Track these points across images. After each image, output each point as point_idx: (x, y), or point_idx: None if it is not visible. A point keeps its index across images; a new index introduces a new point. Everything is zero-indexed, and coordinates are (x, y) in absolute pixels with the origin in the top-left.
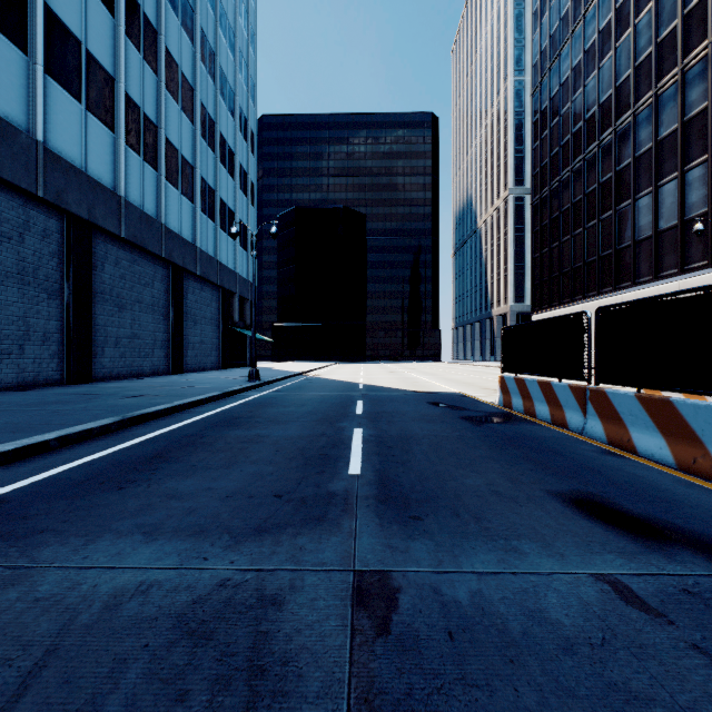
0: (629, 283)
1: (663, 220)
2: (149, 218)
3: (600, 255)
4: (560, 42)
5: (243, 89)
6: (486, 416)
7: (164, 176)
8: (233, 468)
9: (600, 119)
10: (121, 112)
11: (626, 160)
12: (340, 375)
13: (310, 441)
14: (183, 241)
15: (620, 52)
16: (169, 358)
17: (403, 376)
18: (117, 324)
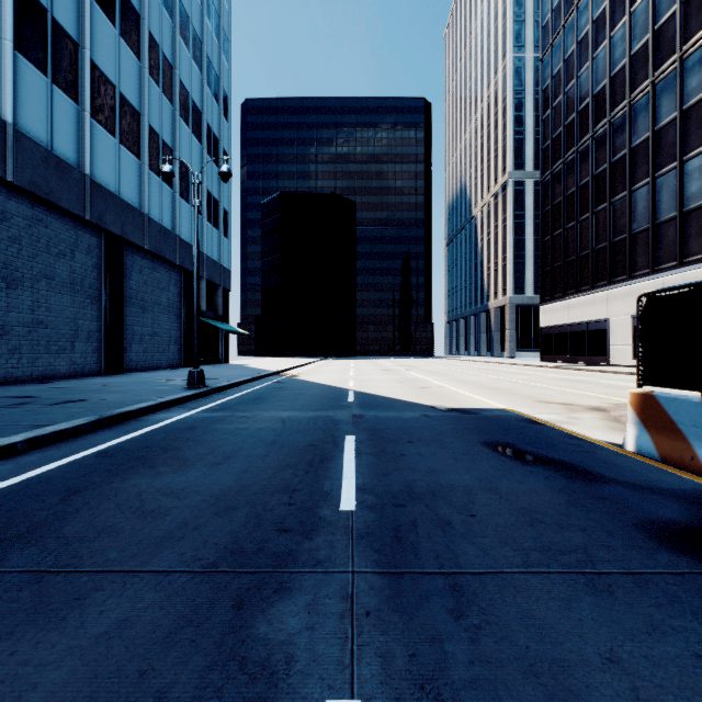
0: (673, 263)
1: None
2: (62, 163)
3: (631, 232)
4: None
5: (213, 40)
6: None
7: (88, 111)
8: None
9: (631, 73)
10: (7, 2)
11: (670, 116)
12: (325, 375)
13: None
14: (121, 204)
15: None
16: (101, 354)
17: (404, 377)
18: (4, 305)
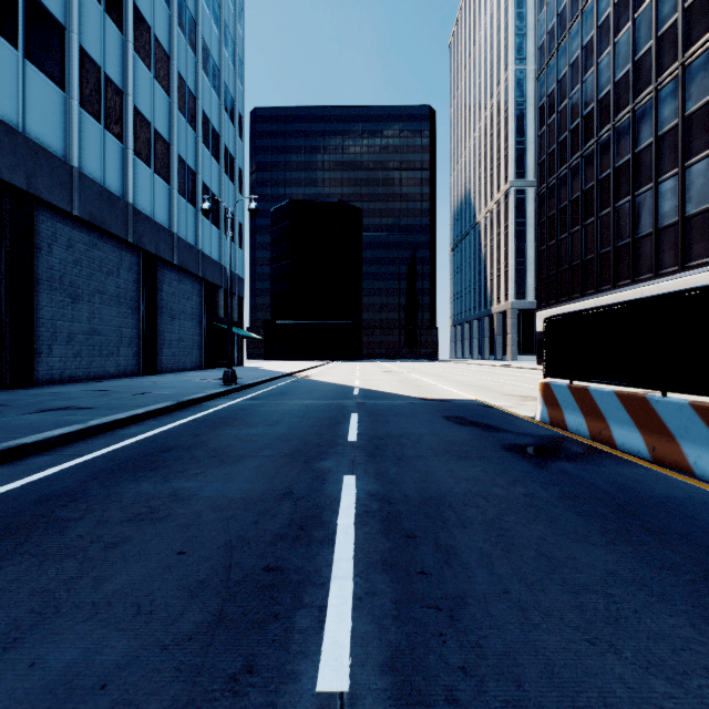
0: (649, 274)
1: (692, 204)
2: (112, 196)
3: (615, 245)
4: (569, 20)
5: (229, 67)
6: (540, 445)
7: (131, 149)
8: (19, 650)
9: (615, 98)
10: (74, 68)
11: (647, 141)
12: (334, 376)
13: (260, 514)
14: (156, 226)
15: (639, 23)
16: (139, 357)
17: (403, 377)
18: (70, 317)
